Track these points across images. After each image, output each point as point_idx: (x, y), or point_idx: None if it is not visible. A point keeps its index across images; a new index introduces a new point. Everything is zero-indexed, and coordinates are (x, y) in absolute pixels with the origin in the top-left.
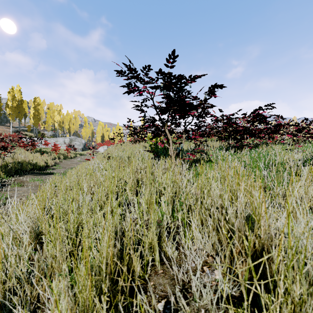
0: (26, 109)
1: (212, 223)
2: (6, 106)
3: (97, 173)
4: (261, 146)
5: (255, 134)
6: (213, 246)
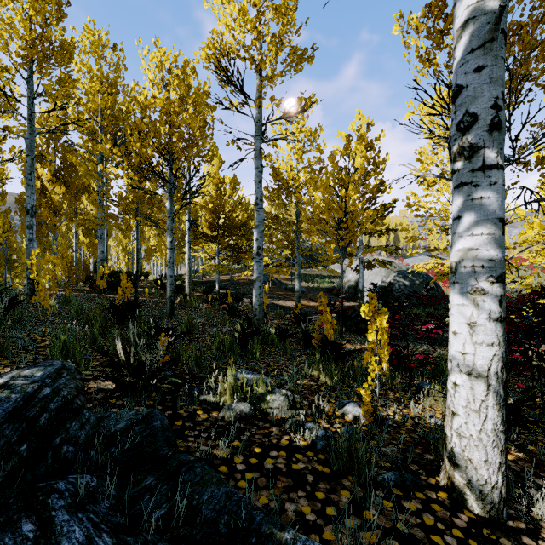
0: None
1: None
2: None
3: None
4: None
5: None
6: None
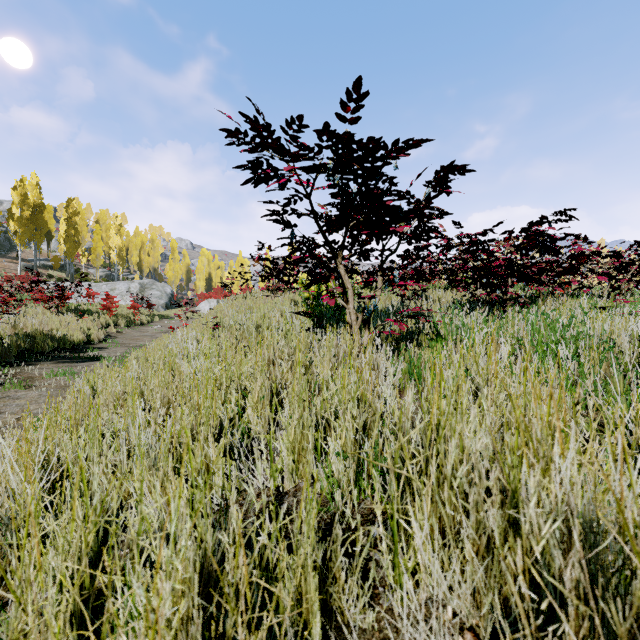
0: (50, 224)
1: (473, 534)
2: (8, 217)
3: (182, 365)
4: (544, 301)
5: (530, 276)
6: (476, 601)
